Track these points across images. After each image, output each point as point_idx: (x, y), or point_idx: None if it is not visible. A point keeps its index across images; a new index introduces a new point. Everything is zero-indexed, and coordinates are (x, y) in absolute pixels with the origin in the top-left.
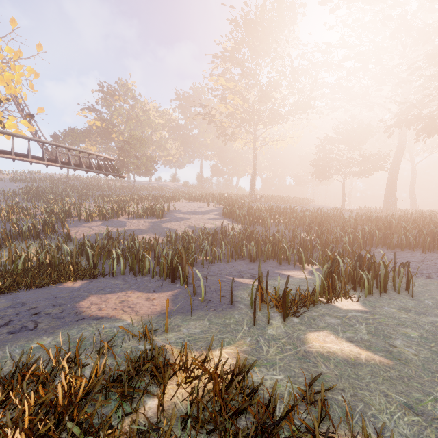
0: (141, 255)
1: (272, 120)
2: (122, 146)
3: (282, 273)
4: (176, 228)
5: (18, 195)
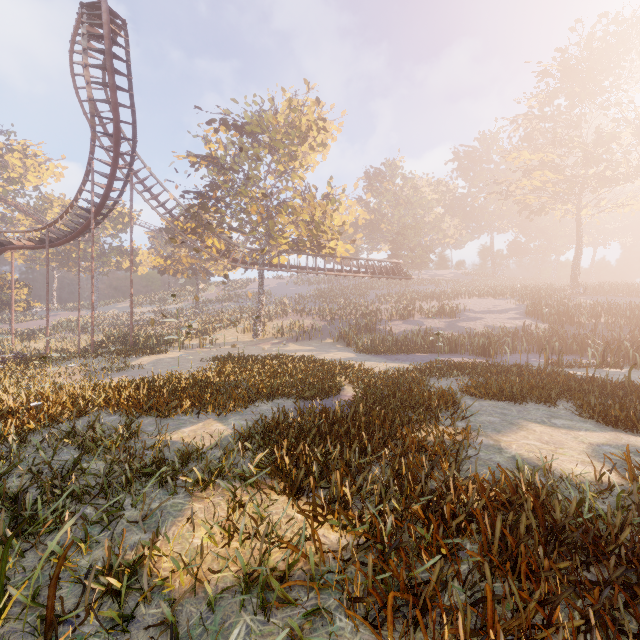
0: (453, 344)
1: (607, 183)
2: (394, 238)
3: (578, 360)
4: (472, 327)
5: (311, 298)
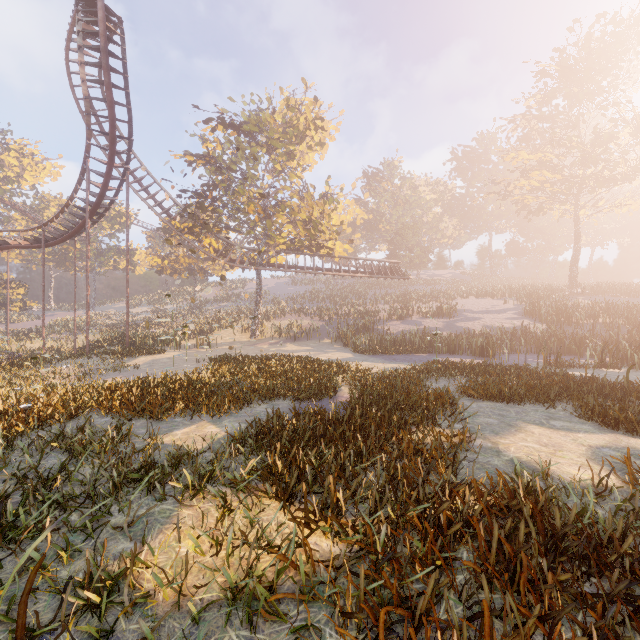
0: (451, 344)
1: (605, 183)
2: (393, 238)
3: (576, 360)
4: (470, 328)
5: (309, 298)
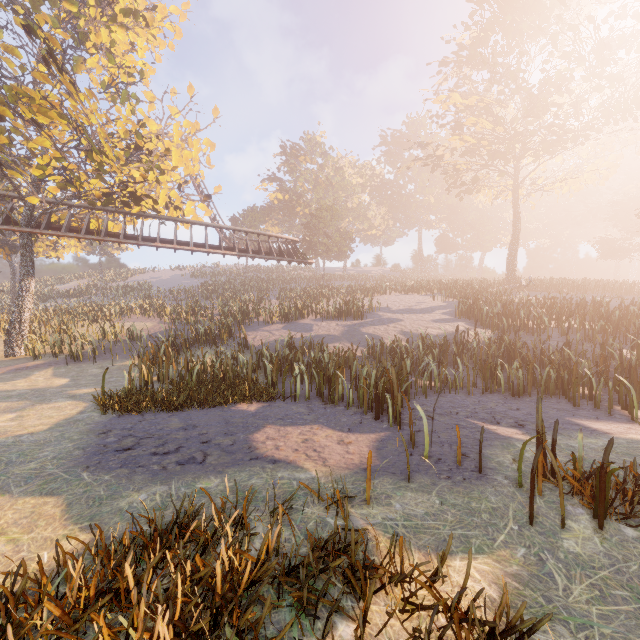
0: (332, 373)
1: (552, 144)
2: (308, 222)
3: (582, 424)
4: (381, 335)
5: (197, 292)
